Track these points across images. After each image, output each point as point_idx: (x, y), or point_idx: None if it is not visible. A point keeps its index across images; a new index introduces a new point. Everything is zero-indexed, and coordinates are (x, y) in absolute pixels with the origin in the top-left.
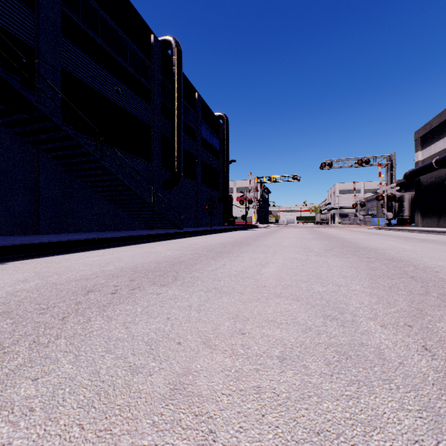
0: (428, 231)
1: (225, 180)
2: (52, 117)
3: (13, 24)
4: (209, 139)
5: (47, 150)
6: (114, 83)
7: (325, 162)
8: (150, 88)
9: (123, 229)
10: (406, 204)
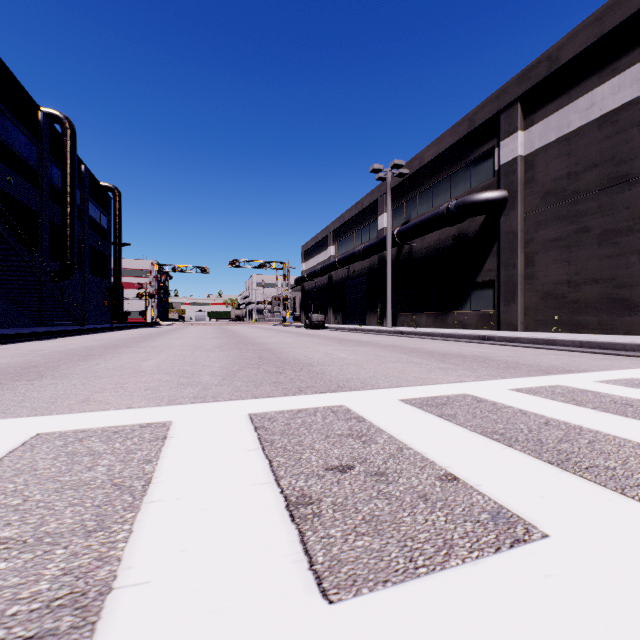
0: (296, 325)
1: (117, 267)
2: (9, 239)
3: None
4: (96, 217)
5: None
6: (7, 173)
7: (233, 261)
8: (37, 170)
9: (14, 327)
10: (298, 304)
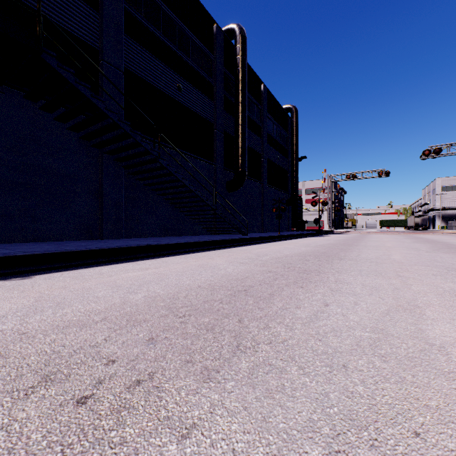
0: None
1: (294, 179)
2: (108, 112)
3: (79, 28)
4: (276, 135)
5: (110, 152)
6: (176, 80)
7: (428, 149)
8: (212, 82)
9: (185, 234)
10: None
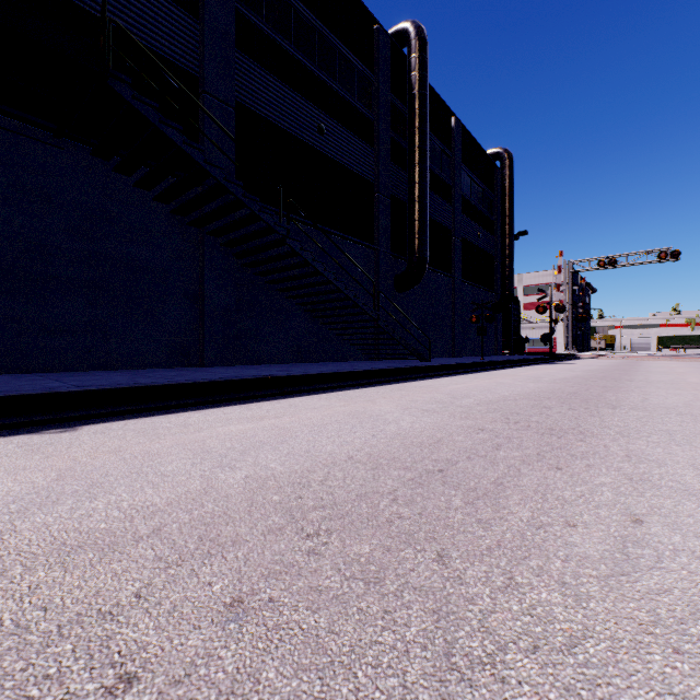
0: None
1: (506, 270)
2: (209, 168)
3: (170, 45)
4: (475, 199)
5: (214, 232)
6: (315, 118)
7: None
8: (372, 118)
9: (329, 359)
10: None
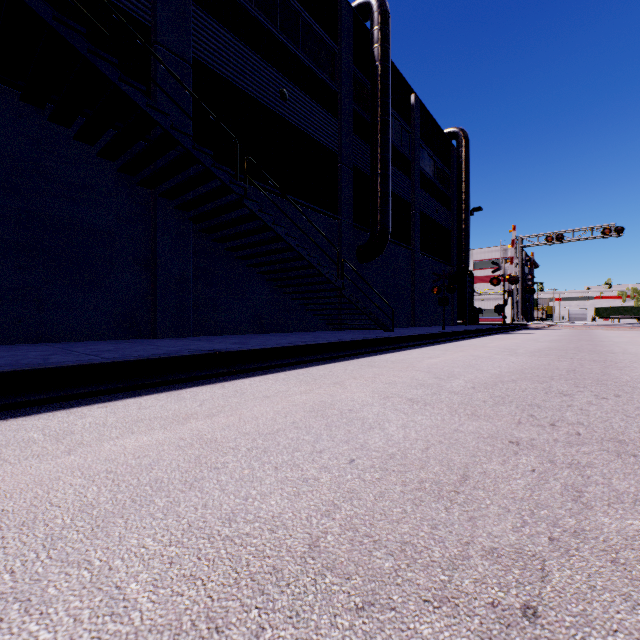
0: None
1: (462, 243)
2: (152, 112)
3: None
4: (433, 175)
5: (166, 193)
6: (277, 83)
7: None
8: (335, 88)
9: (292, 330)
10: None
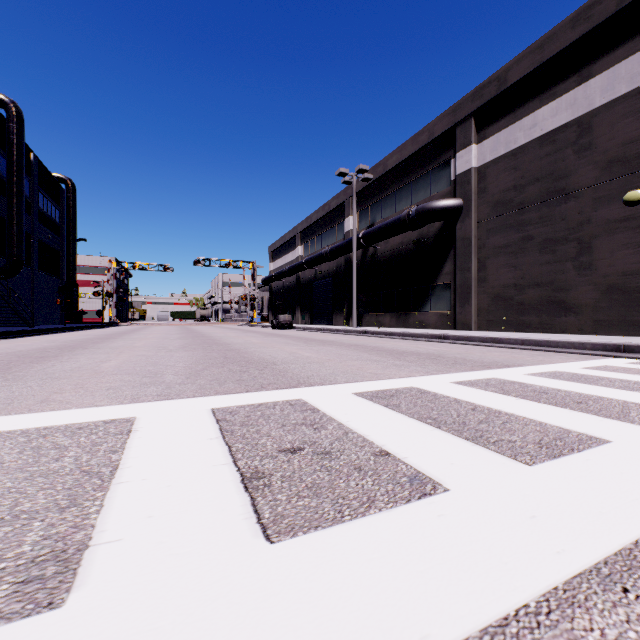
0: (263, 325)
1: (71, 264)
2: None
3: None
4: (47, 210)
5: None
6: None
7: (198, 260)
8: None
9: None
10: (265, 304)
